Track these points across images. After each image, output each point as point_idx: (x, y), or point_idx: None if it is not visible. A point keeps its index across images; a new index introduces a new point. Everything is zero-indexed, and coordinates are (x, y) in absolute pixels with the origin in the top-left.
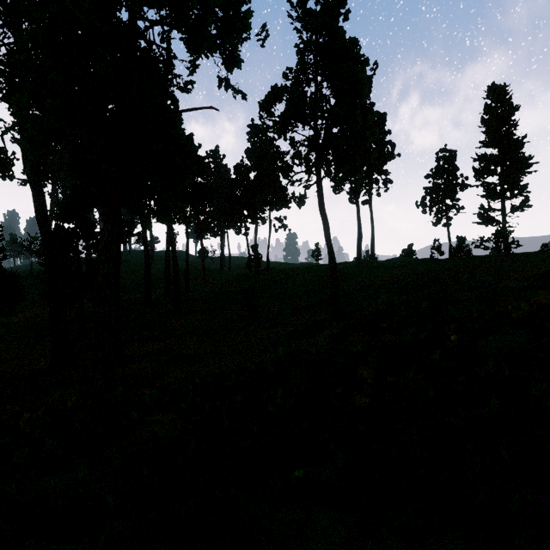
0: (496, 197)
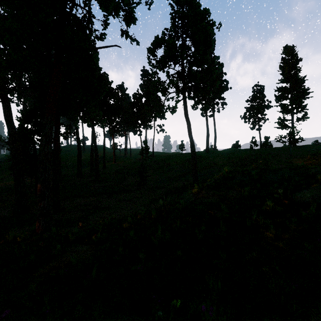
0: (288, 112)
